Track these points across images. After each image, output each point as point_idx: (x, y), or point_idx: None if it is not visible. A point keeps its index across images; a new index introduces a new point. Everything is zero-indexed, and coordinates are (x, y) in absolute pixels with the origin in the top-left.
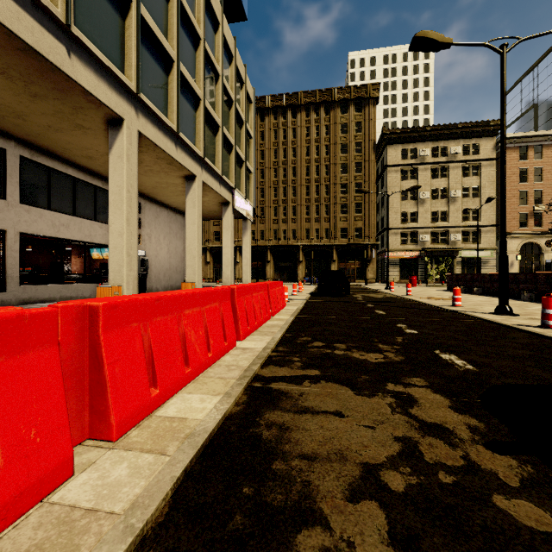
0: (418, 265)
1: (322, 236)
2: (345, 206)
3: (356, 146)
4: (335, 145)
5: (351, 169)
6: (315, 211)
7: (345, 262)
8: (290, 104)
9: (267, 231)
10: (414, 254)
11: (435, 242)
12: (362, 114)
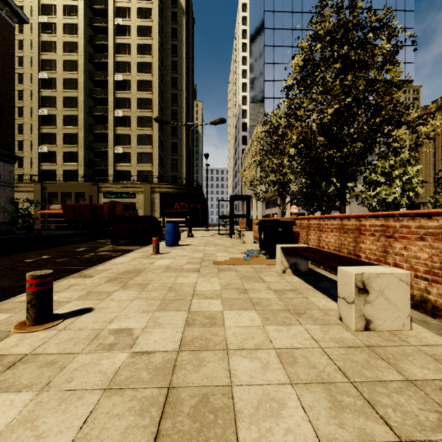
0: None
1: None
2: None
3: None
4: None
5: None
6: None
7: None
8: None
9: None
10: None
11: None
12: None
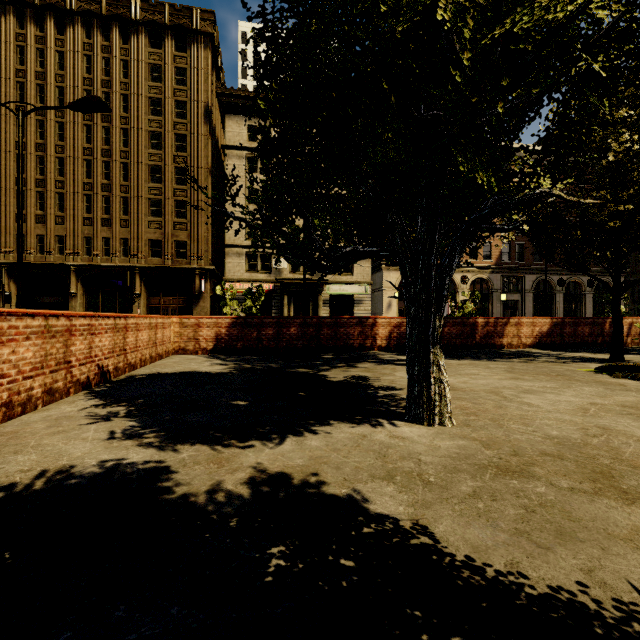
0: (272, 304)
1: (115, 251)
2: (158, 204)
3: (178, 106)
4: (141, 97)
5: (168, 143)
6: (103, 207)
7: (160, 297)
8: (51, 6)
9: (3, 235)
10: (266, 286)
11: (297, 271)
12: (187, 56)
